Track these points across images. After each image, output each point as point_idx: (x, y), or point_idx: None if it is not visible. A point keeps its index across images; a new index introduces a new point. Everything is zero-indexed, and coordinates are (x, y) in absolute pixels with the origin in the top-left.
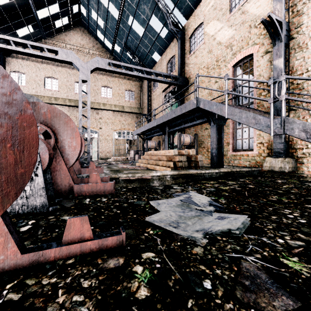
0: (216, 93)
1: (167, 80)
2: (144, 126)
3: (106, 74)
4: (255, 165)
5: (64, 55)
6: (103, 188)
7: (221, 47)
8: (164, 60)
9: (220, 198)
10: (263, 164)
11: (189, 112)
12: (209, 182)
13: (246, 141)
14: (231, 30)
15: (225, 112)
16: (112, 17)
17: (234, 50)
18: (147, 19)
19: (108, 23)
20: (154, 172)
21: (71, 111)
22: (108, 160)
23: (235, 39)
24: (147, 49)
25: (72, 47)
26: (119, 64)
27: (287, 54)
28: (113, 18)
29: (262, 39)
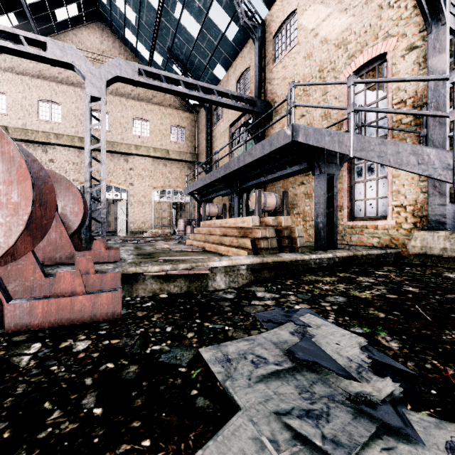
0: (320, 124)
1: (238, 104)
2: (200, 179)
3: (141, 99)
4: (390, 245)
5: (58, 50)
6: (91, 307)
7: (328, 48)
8: (231, 76)
9: (375, 329)
10: (404, 241)
11: (276, 152)
12: (323, 279)
13: (372, 202)
14: (346, 17)
15: (350, 145)
16: (149, 5)
17: (352, 50)
18: (205, 8)
19: (142, 16)
20: (217, 259)
21: (83, 156)
22: (143, 235)
23: (354, 31)
24: (206, 60)
25: (85, 55)
26: (157, 73)
27: (451, 48)
28: (151, 7)
29: (402, 26)
